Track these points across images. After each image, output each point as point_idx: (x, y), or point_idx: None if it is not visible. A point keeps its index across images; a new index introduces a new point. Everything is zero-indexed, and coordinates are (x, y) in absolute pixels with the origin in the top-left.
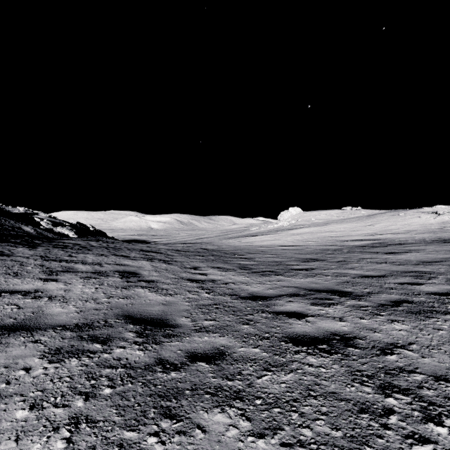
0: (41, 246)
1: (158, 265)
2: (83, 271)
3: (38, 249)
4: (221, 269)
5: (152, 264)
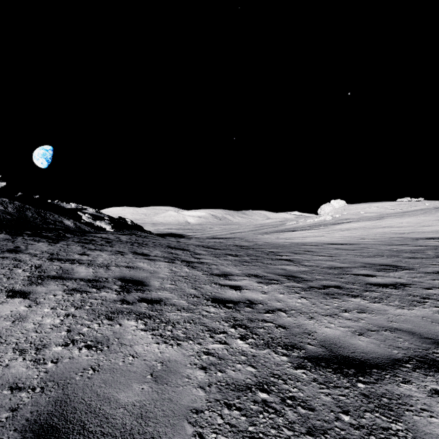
0: (66, 241)
1: (178, 269)
2: (79, 277)
3: (57, 245)
4: (260, 279)
5: (172, 267)
